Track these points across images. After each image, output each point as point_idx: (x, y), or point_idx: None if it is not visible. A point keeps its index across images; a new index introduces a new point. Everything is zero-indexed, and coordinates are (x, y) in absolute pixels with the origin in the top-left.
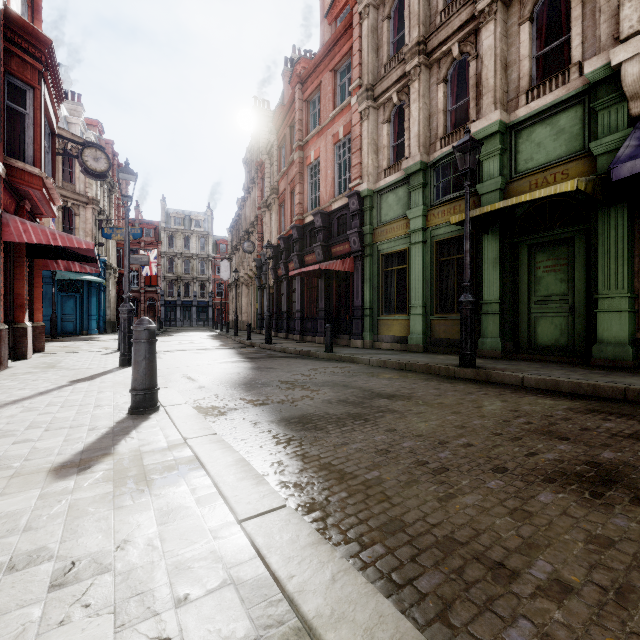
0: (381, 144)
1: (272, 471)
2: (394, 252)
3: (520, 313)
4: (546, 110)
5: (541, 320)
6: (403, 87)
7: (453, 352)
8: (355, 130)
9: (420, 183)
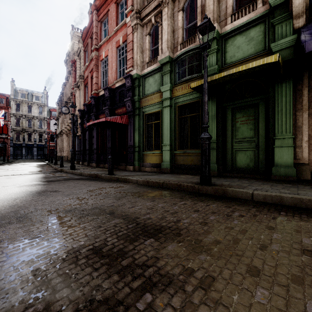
0: (145, 48)
1: None
2: (152, 113)
3: (227, 148)
4: (243, 26)
5: (239, 153)
6: (158, 13)
7: (188, 172)
8: (129, 37)
9: (168, 70)
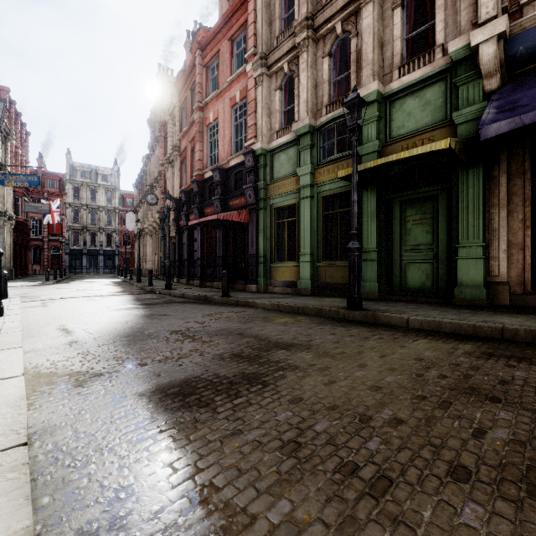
0: (274, 109)
1: (106, 520)
2: (285, 206)
3: (393, 260)
4: (415, 84)
5: (410, 266)
6: (293, 58)
7: (337, 295)
8: (250, 94)
9: (308, 144)
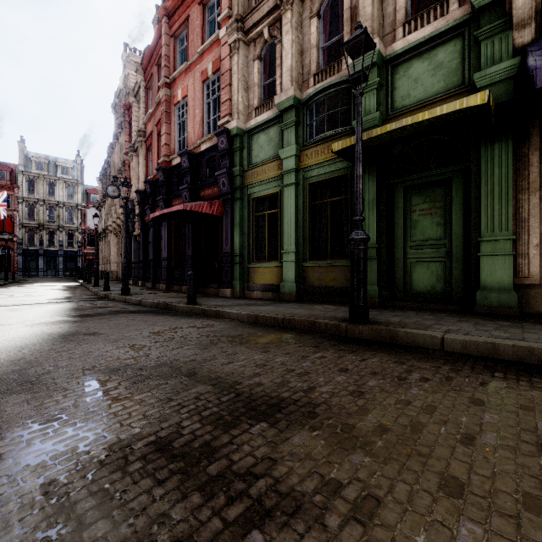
0: (252, 82)
1: None
2: (265, 195)
3: (396, 258)
4: (424, 43)
5: (417, 266)
6: (275, 21)
7: (327, 300)
8: (224, 64)
9: (293, 120)
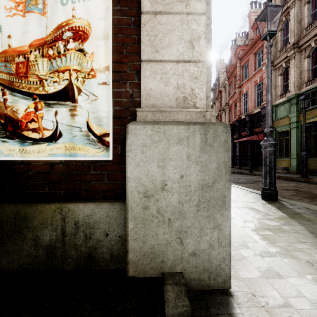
0: (277, 84)
1: None
2: (283, 131)
3: None
4: None
5: None
6: (287, 60)
7: (311, 174)
8: (264, 80)
9: (295, 102)
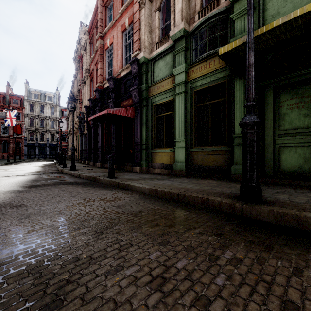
0: (154, 26)
1: None
2: (163, 103)
3: (266, 144)
4: None
5: (285, 150)
6: None
7: (209, 176)
8: (135, 16)
9: (183, 46)
